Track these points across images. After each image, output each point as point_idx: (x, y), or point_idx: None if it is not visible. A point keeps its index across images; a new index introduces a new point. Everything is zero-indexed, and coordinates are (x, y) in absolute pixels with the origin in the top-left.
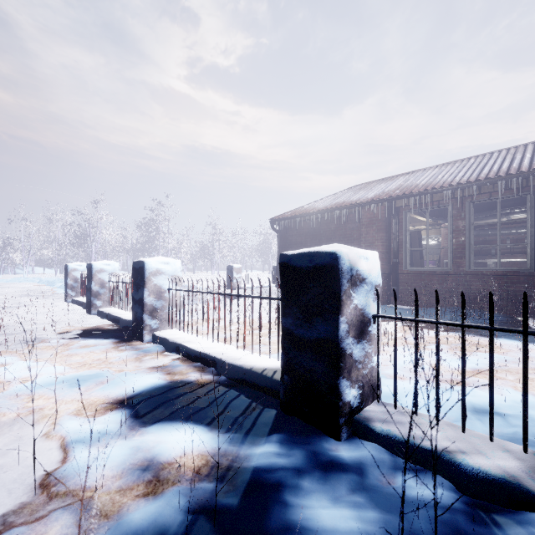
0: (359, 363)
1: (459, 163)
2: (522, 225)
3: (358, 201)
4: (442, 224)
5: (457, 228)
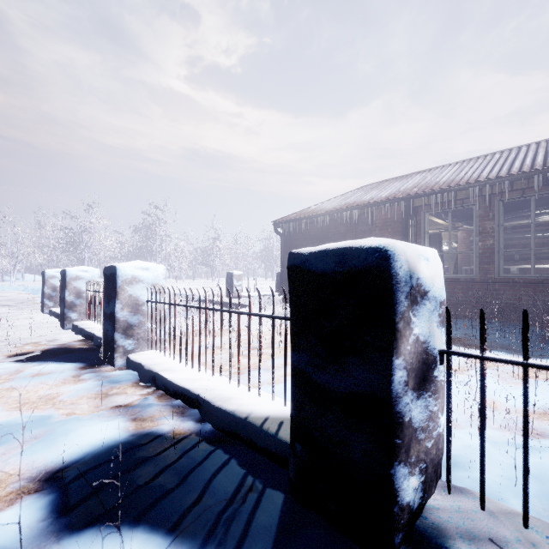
0: (420, 431)
1: (482, 159)
2: None
3: (371, 201)
4: (459, 227)
5: (484, 230)
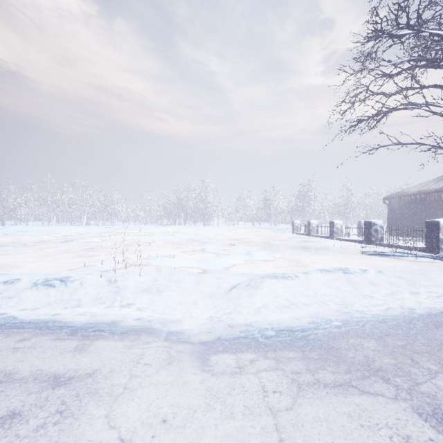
0: (375, 236)
1: None
2: None
3: (429, 191)
4: None
5: None
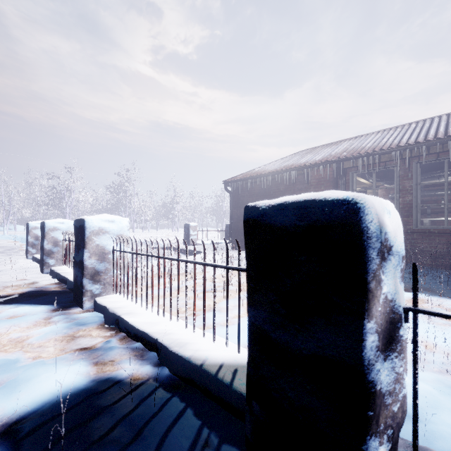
0: (387, 395)
1: (400, 128)
2: None
3: (306, 163)
4: (380, 186)
5: (404, 188)
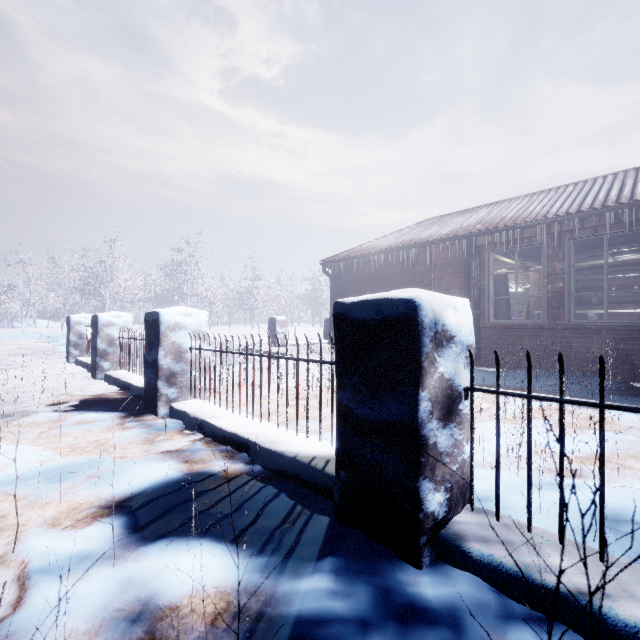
0: (445, 455)
1: (554, 191)
2: (631, 268)
3: (429, 239)
4: (532, 267)
5: (554, 271)
